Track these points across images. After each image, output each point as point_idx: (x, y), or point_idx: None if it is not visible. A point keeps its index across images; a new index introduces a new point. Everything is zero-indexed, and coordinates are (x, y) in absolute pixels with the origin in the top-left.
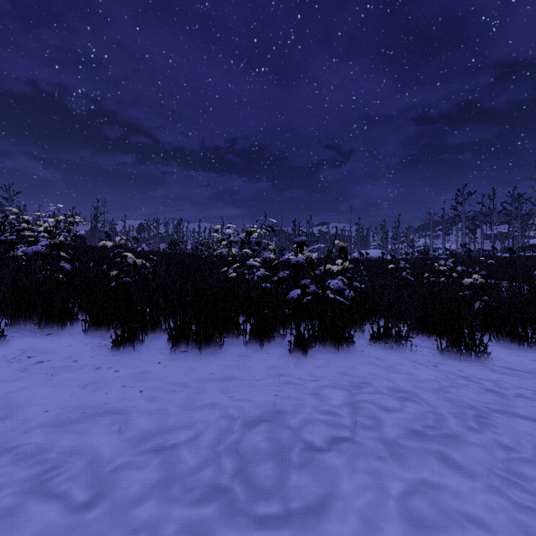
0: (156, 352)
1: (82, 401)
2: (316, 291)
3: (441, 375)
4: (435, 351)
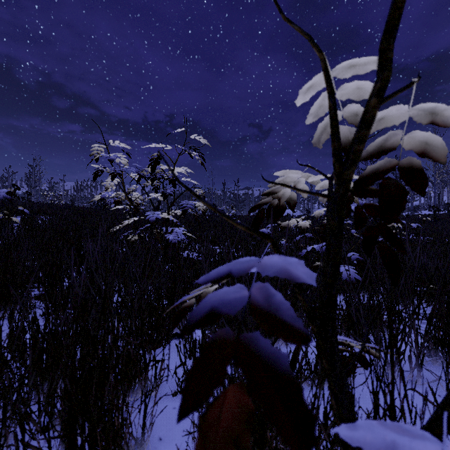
0: None
1: None
2: None
3: None
4: None
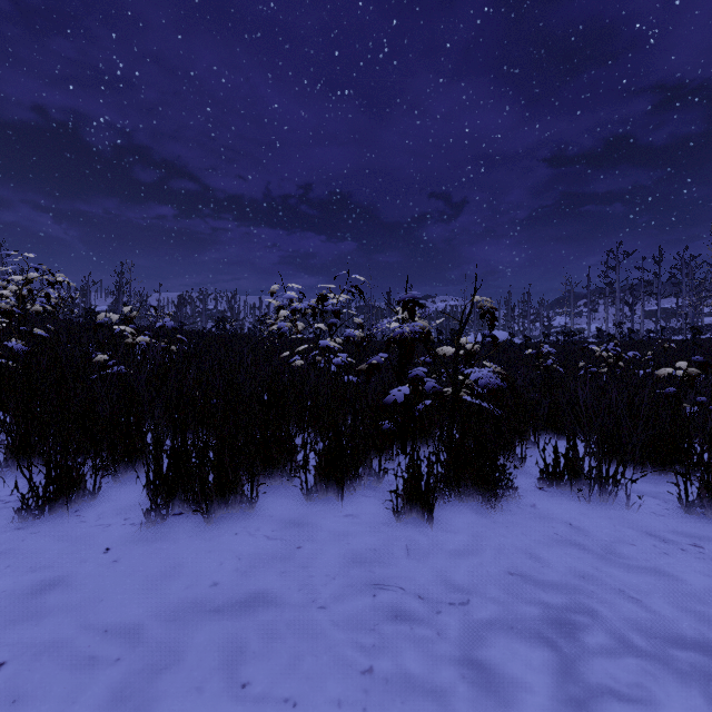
0: (116, 516)
1: None
2: (437, 389)
3: None
4: (667, 503)
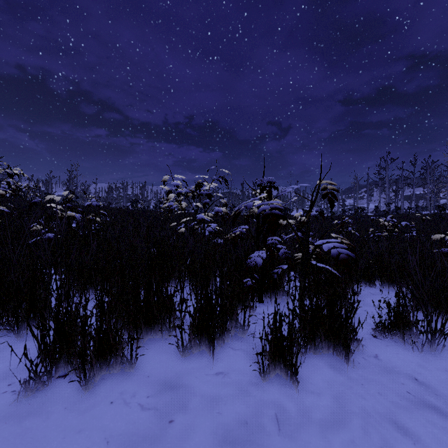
0: (1, 381)
1: None
2: (288, 254)
3: None
4: None
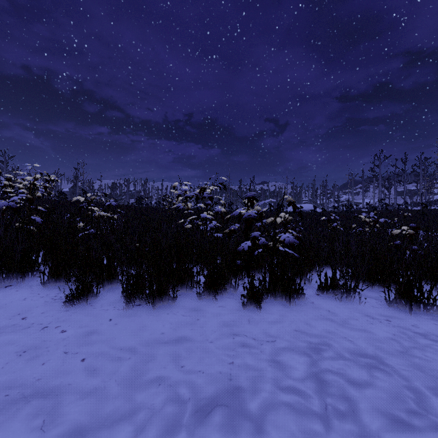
0: (109, 306)
1: (12, 376)
2: (265, 243)
3: (398, 332)
4: (381, 302)
